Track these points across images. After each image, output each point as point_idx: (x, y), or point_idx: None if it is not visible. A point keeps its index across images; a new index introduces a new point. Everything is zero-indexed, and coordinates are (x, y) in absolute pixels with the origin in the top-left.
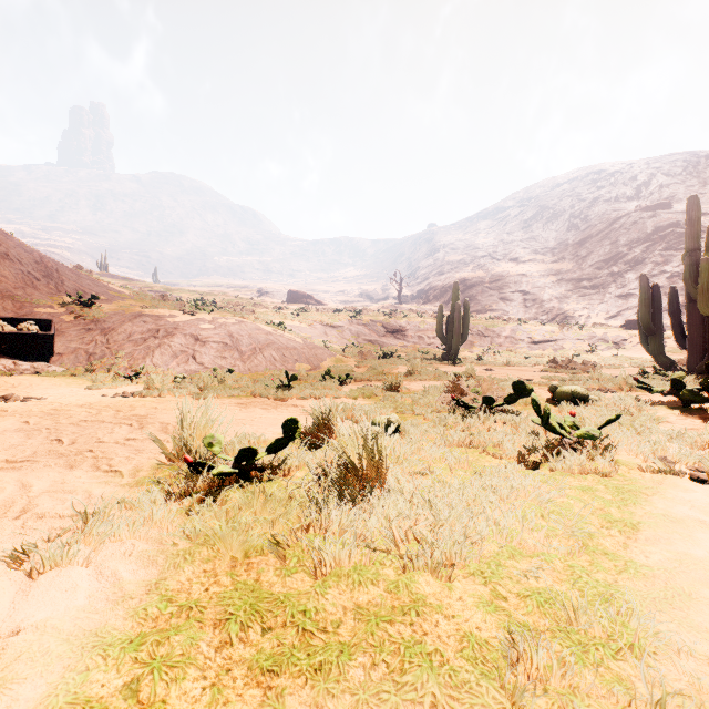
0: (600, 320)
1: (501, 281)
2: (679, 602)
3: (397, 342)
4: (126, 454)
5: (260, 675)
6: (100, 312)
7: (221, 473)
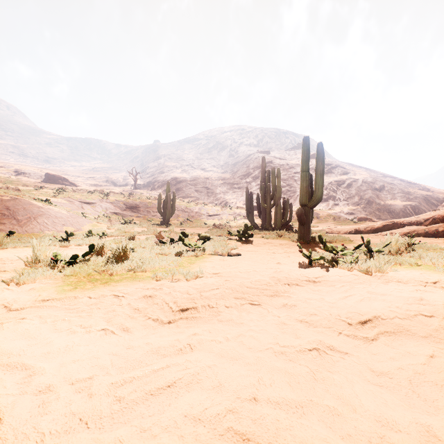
0: (241, 205)
1: (196, 181)
2: (191, 269)
3: (133, 214)
4: None
5: (104, 283)
6: None
7: (69, 261)
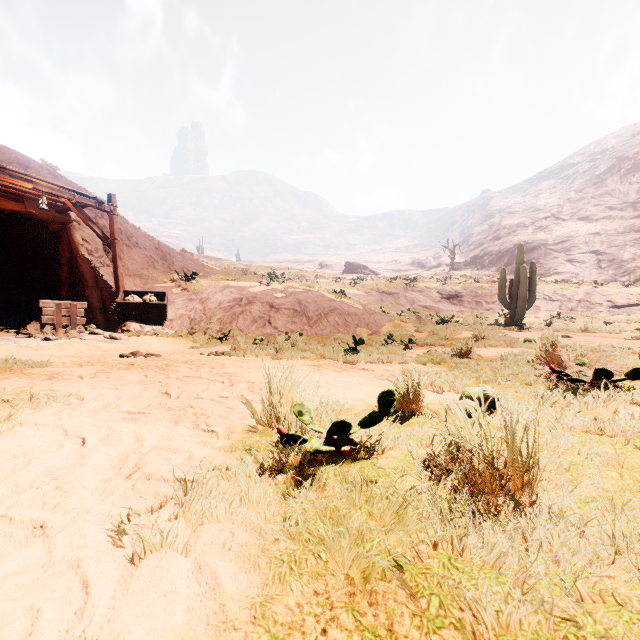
0: None
1: (568, 242)
2: None
3: (453, 308)
4: (220, 412)
5: None
6: (198, 286)
7: (317, 451)
